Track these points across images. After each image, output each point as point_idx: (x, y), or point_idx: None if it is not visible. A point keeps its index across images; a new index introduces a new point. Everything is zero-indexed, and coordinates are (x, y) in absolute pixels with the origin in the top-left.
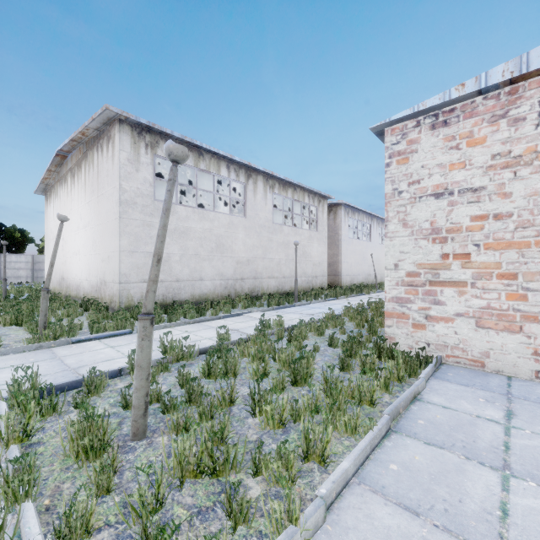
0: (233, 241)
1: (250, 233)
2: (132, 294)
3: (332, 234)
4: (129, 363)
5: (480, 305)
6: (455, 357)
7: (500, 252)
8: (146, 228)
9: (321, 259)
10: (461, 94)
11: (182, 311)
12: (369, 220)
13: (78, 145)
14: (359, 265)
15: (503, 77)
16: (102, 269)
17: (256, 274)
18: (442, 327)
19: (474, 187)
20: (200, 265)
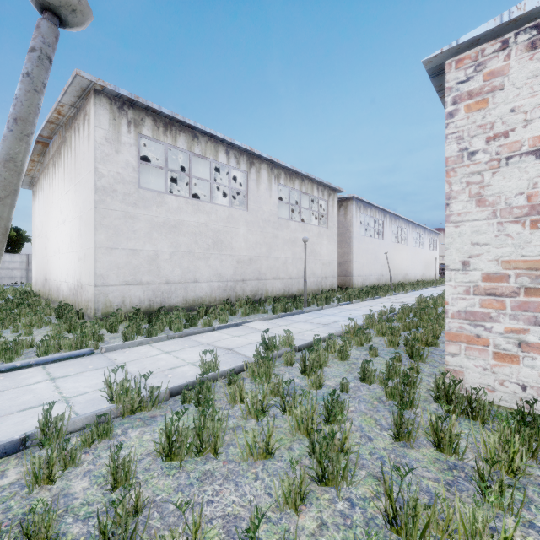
0: (233, 237)
1: (252, 228)
2: (111, 298)
3: (342, 231)
4: (37, 428)
5: None
6: None
7: None
8: (128, 220)
9: (331, 258)
10: None
11: (169, 320)
12: (382, 216)
13: (58, 128)
14: (372, 265)
15: None
16: (79, 269)
17: (260, 275)
18: None
19: None
20: (194, 264)
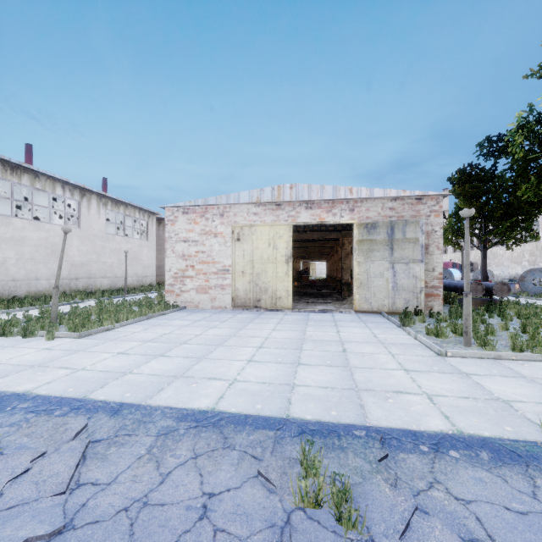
0: (68, 248)
1: (84, 241)
2: None
3: (161, 242)
4: (26, 316)
5: (198, 285)
6: (190, 306)
7: (203, 265)
8: None
9: (150, 262)
10: (190, 205)
11: (27, 302)
12: None
13: None
14: None
15: (202, 203)
16: None
17: (91, 275)
18: (186, 294)
19: (196, 240)
20: (36, 267)
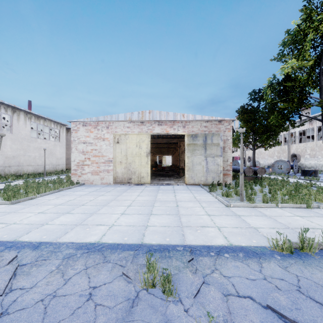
0: (3, 146)
1: (15, 142)
2: None
3: (69, 143)
4: None
5: (92, 170)
6: (87, 182)
7: (96, 158)
8: None
9: (62, 156)
10: (87, 120)
11: None
12: None
13: None
14: None
15: (95, 120)
16: None
17: (19, 164)
18: (85, 176)
19: (91, 142)
20: None
